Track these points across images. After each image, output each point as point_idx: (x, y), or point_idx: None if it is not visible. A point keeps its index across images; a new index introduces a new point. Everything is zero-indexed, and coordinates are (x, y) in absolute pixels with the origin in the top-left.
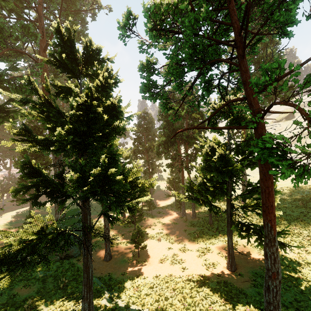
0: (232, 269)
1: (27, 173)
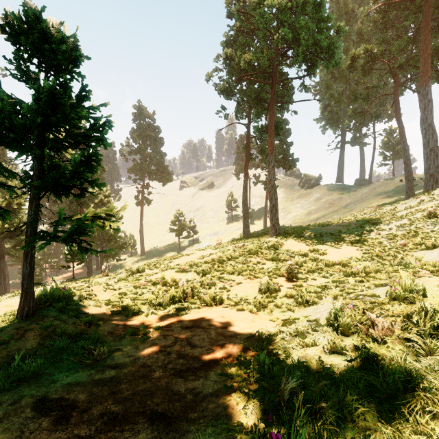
0: None
1: None
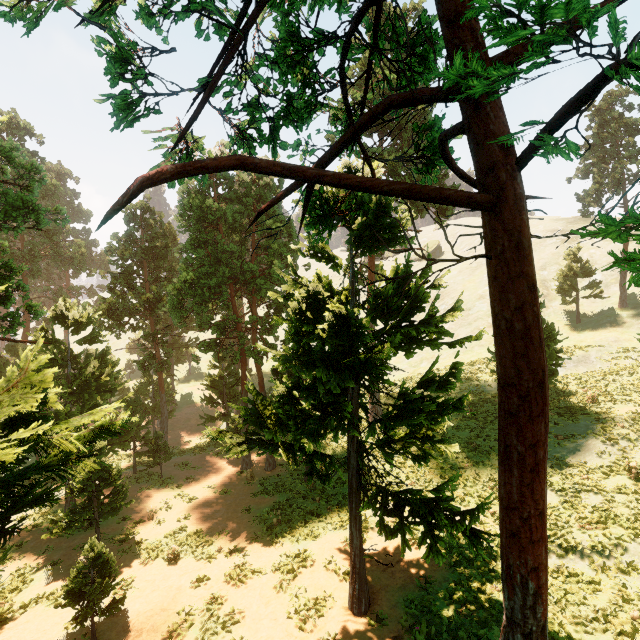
0: (360, 610)
1: None
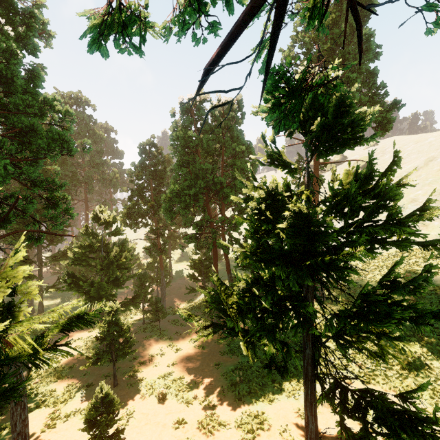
0: None
1: None
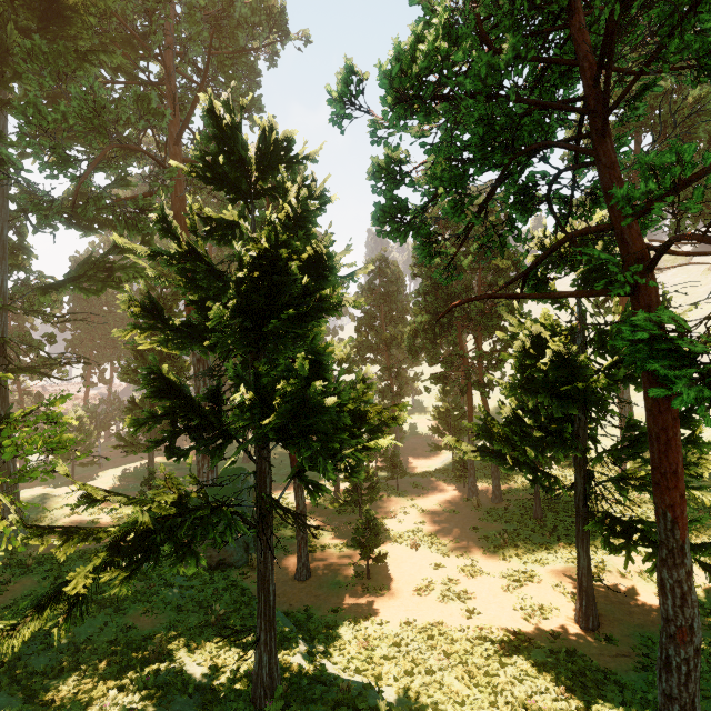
0: (587, 625)
1: (155, 389)
